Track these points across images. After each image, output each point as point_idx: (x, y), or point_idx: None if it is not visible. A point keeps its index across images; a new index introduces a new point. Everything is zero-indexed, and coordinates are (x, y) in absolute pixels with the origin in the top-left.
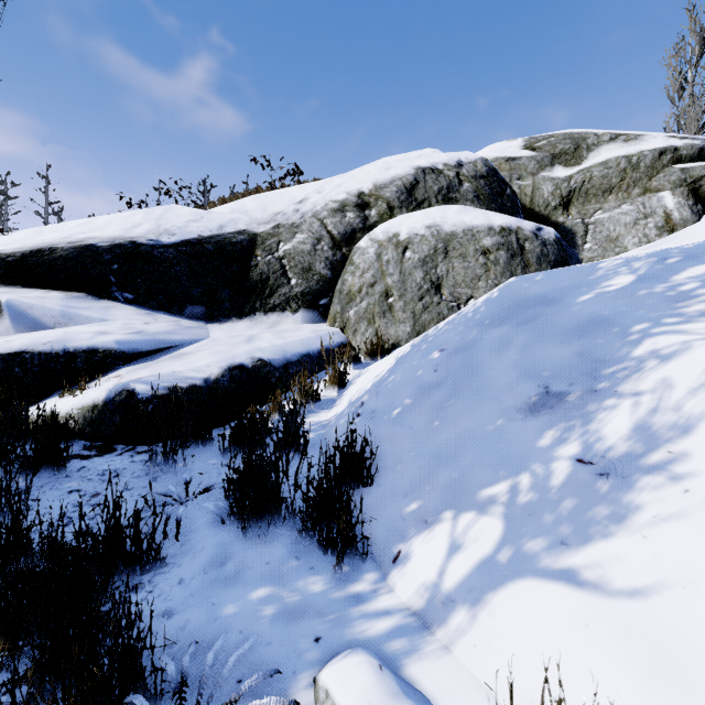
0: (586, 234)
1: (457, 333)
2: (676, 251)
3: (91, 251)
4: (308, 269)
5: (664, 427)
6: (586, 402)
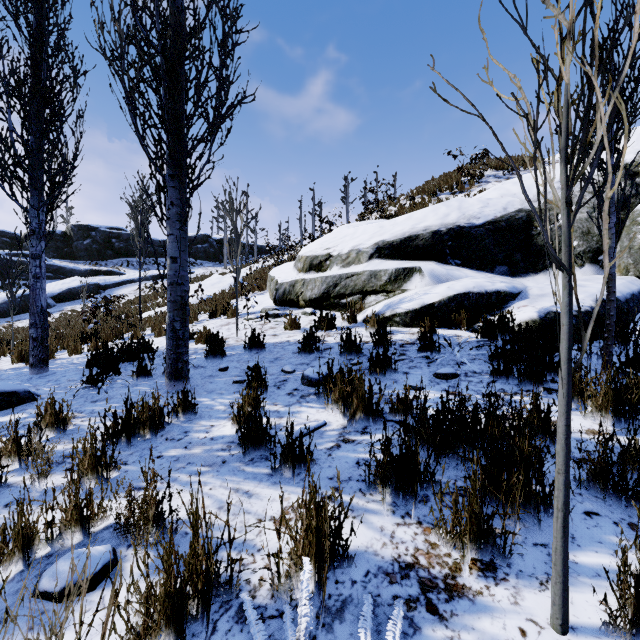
0: None
1: None
2: None
3: (437, 234)
4: (587, 232)
5: None
6: None
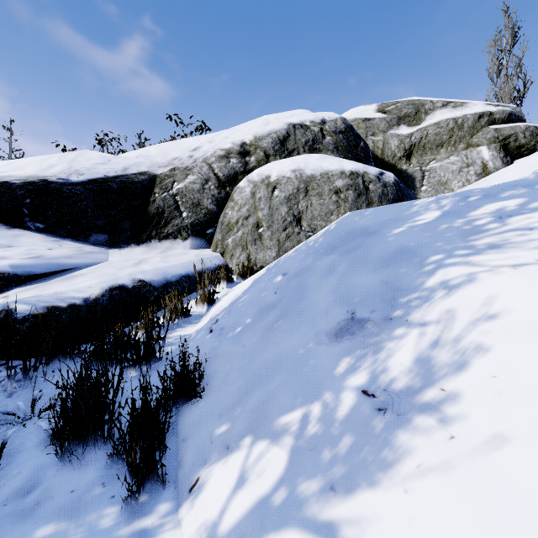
0: (423, 178)
1: (299, 259)
2: (477, 191)
3: (5, 187)
4: (197, 204)
5: (442, 362)
6: (381, 330)
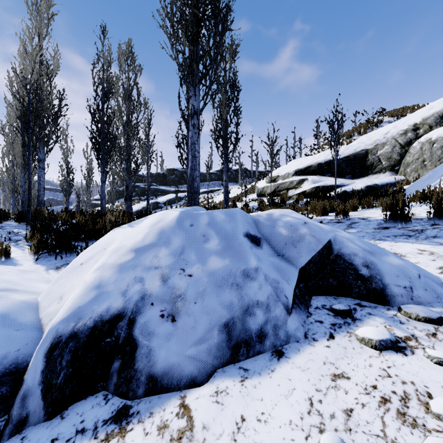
0: None
1: (438, 167)
2: None
3: (320, 164)
4: (390, 158)
5: None
6: None
